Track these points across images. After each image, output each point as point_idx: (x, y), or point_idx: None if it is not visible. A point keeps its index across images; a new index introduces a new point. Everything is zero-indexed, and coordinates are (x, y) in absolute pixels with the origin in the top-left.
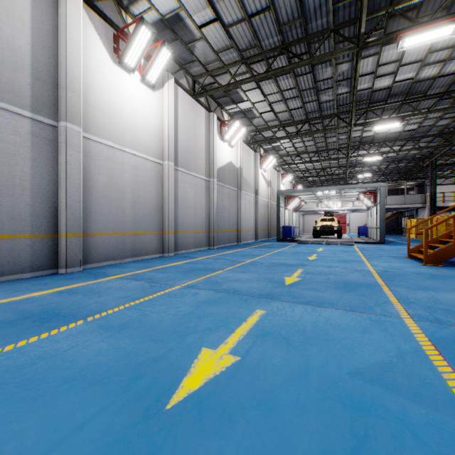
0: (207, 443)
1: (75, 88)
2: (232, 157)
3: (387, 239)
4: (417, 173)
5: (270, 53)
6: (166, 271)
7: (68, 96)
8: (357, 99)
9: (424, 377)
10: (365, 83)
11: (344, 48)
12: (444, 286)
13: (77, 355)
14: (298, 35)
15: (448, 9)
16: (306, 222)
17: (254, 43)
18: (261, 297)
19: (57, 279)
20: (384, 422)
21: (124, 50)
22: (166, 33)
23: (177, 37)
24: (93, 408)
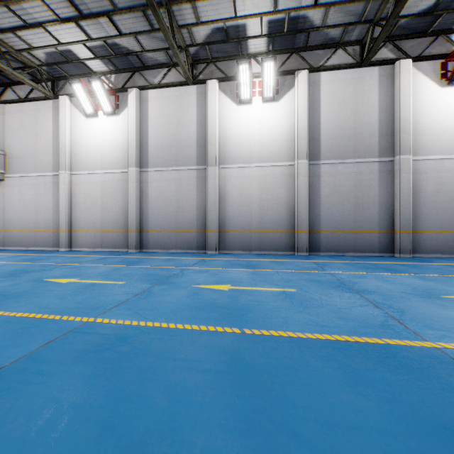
0: (451, 303)
1: (405, 129)
2: None
3: None
4: None
5: None
6: None
7: (401, 137)
8: None
9: None
10: None
11: None
12: None
13: (404, 280)
14: None
15: None
16: None
17: None
18: None
19: (393, 259)
20: None
21: (451, 72)
22: None
23: None
24: (409, 289)
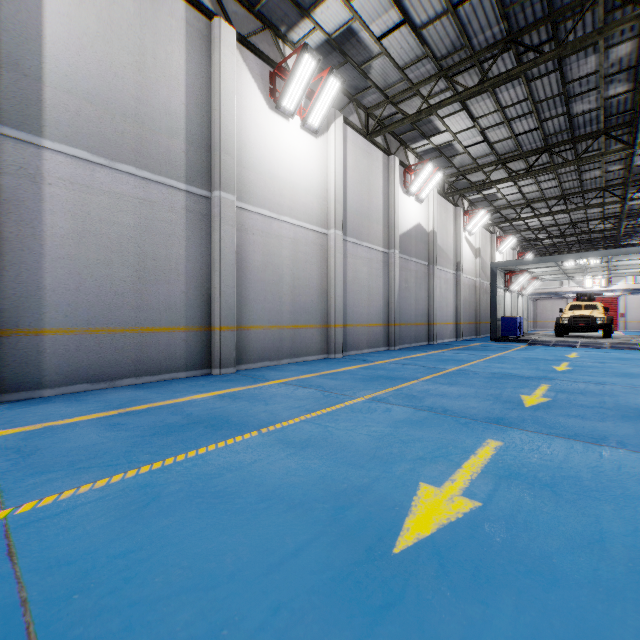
0: (465, 607)
1: (229, 148)
2: (421, 217)
3: None
4: None
5: (486, 54)
6: (338, 377)
7: (222, 159)
8: None
9: None
10: None
11: (624, 19)
12: None
13: (263, 471)
14: (535, 15)
15: None
16: (540, 311)
17: (460, 44)
18: (489, 422)
19: (212, 380)
20: None
21: (282, 91)
22: (333, 56)
23: (347, 59)
24: (302, 535)
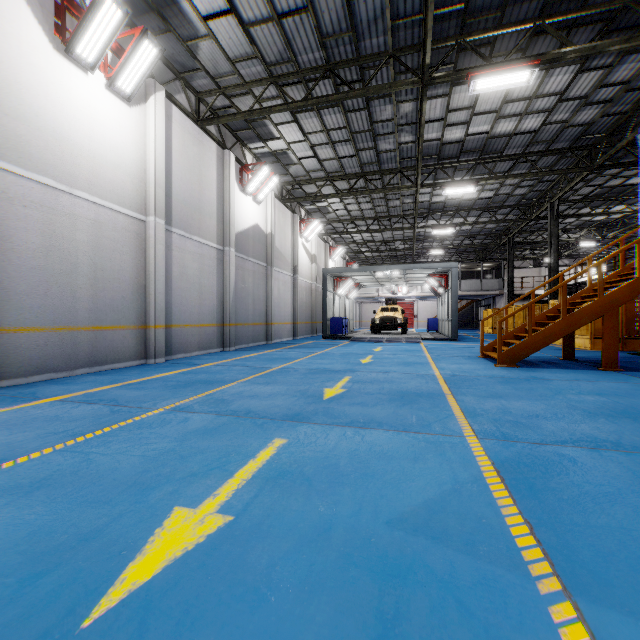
0: None
1: None
2: (259, 218)
3: (461, 335)
4: (495, 252)
5: (310, 74)
6: (146, 386)
7: None
8: (425, 152)
9: (481, 516)
10: (434, 132)
11: (406, 81)
12: (517, 391)
13: None
14: (347, 54)
15: (524, 51)
16: (364, 312)
17: (287, 56)
18: (285, 419)
19: None
20: (424, 591)
21: (74, 33)
22: (151, 18)
23: (169, 28)
24: None
